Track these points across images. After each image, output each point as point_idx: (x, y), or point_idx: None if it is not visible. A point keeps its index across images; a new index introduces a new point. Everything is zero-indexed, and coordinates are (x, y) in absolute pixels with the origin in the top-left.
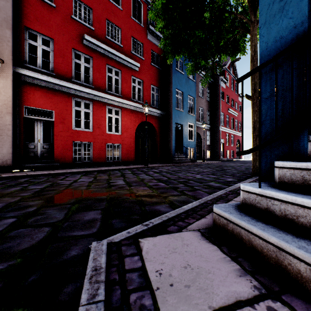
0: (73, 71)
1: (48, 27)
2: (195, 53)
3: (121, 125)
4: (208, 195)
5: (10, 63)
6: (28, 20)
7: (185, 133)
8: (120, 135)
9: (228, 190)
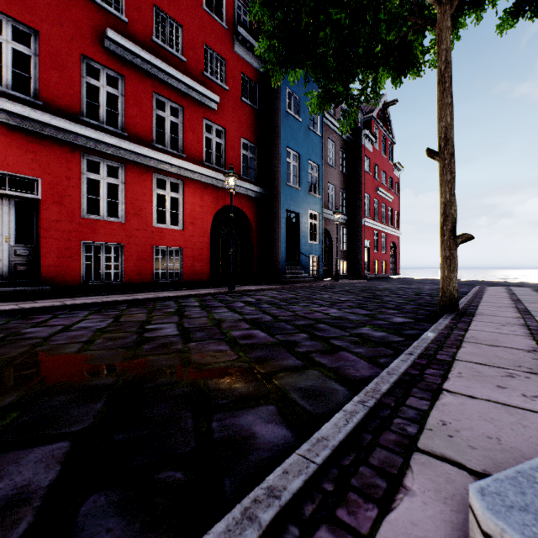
0: (83, 101)
1: (27, 5)
2: (326, 67)
3: (184, 211)
4: (369, 365)
5: None
6: None
7: (304, 229)
8: (182, 230)
9: (417, 354)
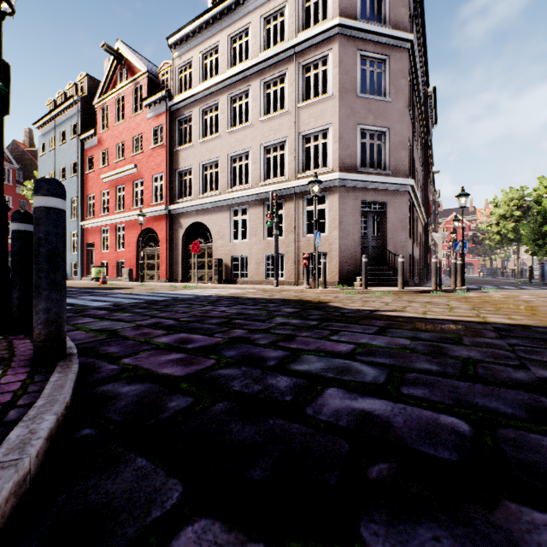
0: None
1: None
2: None
3: None
4: None
5: None
6: None
7: None
8: None
9: None
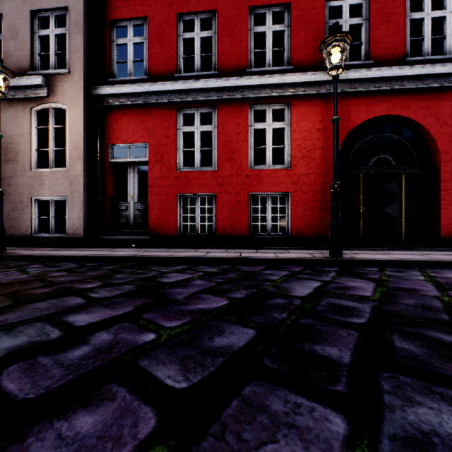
0: (180, 59)
1: (140, 1)
2: None
3: (291, 143)
4: None
5: (81, 84)
6: (114, 9)
7: None
8: (288, 169)
9: None
